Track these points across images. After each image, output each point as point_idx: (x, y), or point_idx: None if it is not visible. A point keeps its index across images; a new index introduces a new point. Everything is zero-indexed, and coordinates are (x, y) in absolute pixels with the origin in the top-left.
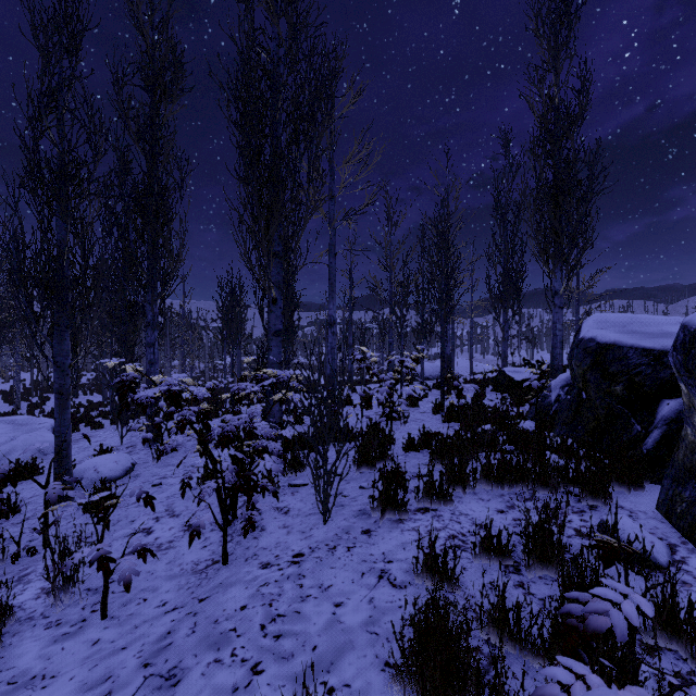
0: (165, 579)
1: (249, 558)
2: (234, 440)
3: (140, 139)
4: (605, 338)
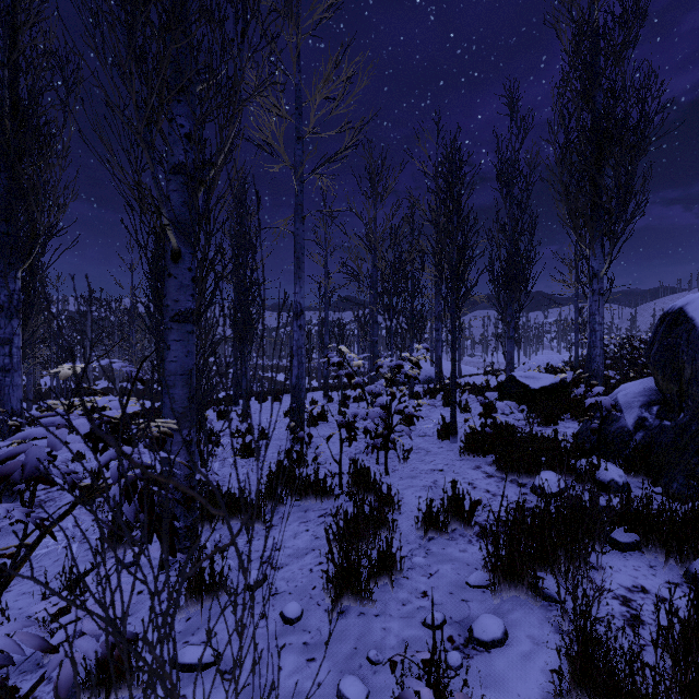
0: None
1: None
2: None
3: None
4: None
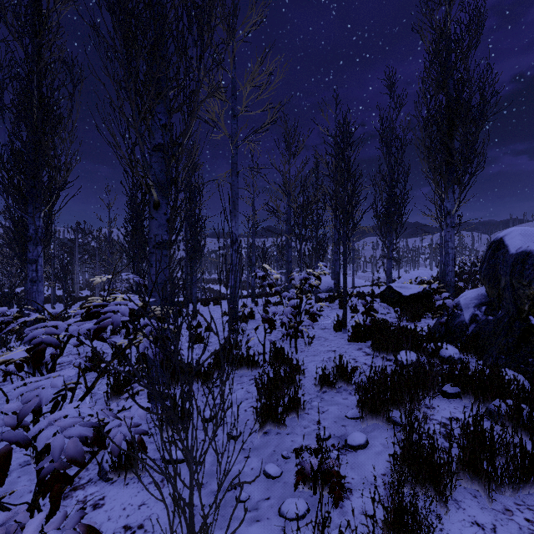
0: None
1: None
2: (126, 365)
3: (18, 32)
4: None
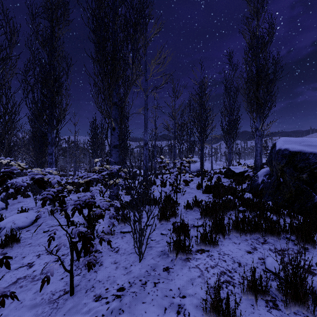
0: (28, 308)
1: (88, 290)
2: None
3: (44, 45)
4: (294, 149)
